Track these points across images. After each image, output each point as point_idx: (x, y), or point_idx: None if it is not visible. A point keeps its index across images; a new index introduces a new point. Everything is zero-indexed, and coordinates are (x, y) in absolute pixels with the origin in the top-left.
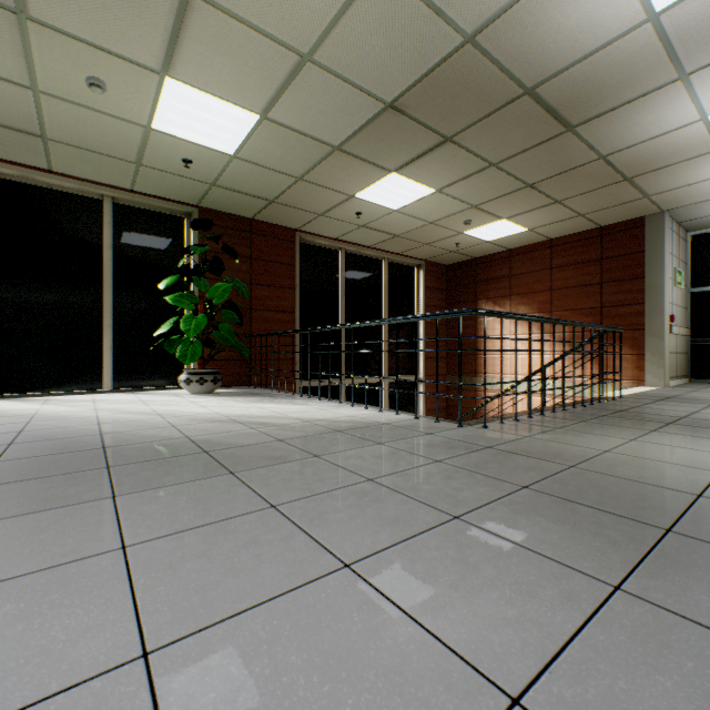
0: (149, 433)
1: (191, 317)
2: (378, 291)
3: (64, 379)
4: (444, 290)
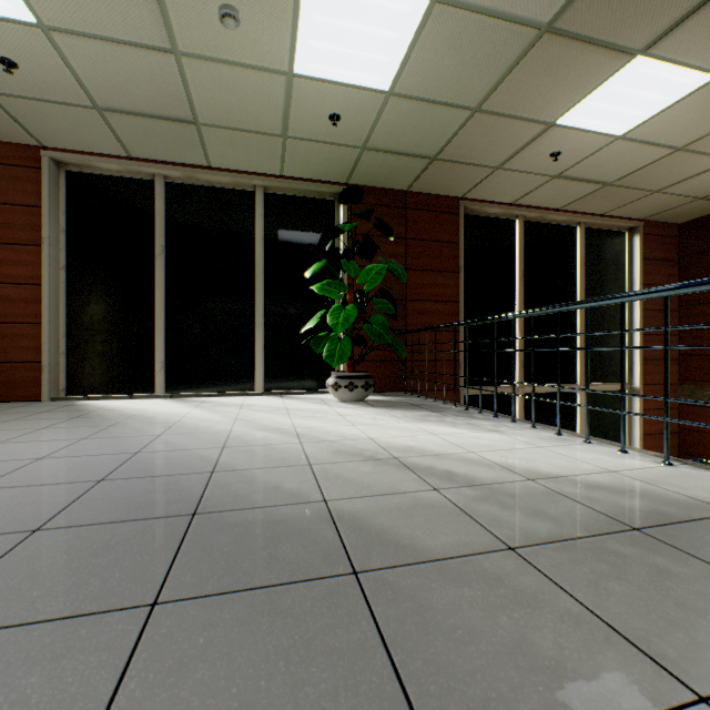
0: (271, 478)
1: (338, 309)
2: (570, 268)
3: (222, 380)
4: (673, 260)
